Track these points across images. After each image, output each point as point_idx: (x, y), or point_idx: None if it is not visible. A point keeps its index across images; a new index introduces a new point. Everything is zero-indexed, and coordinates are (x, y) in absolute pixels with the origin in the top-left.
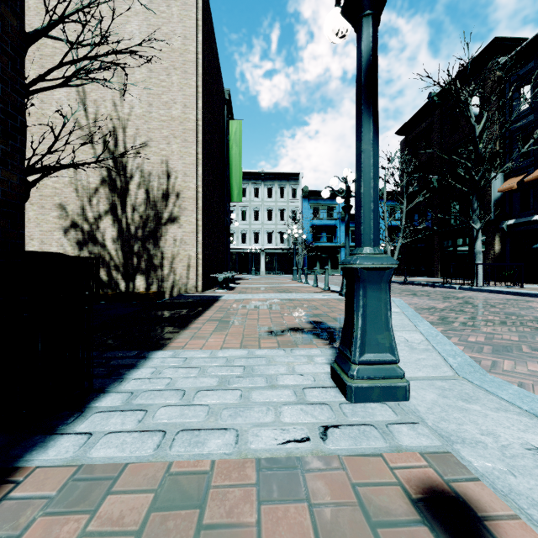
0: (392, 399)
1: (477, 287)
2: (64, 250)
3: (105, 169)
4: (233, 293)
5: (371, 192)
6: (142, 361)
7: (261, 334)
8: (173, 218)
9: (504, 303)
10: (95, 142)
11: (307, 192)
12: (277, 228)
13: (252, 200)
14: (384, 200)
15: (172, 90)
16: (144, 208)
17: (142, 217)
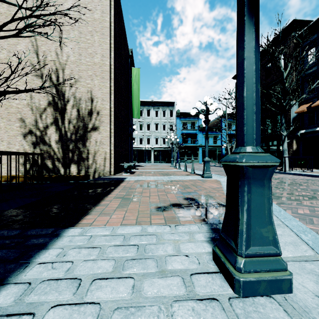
0: (278, 292)
1: (285, 171)
2: (23, 148)
3: (51, 96)
4: (133, 176)
5: (253, 96)
6: (54, 239)
7: (151, 210)
8: (95, 127)
9: (306, 182)
10: (44, 78)
11: (179, 113)
12: (161, 135)
13: (146, 118)
14: (226, 118)
15: (94, 45)
16: (76, 121)
17: (75, 127)
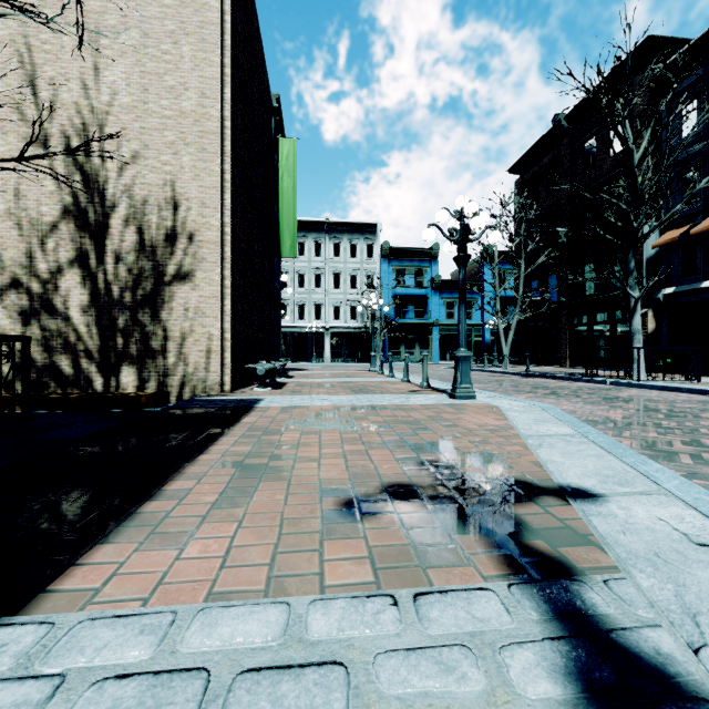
0: None
1: (638, 381)
2: None
3: (69, 192)
4: (280, 395)
5: None
6: None
7: (325, 514)
8: (183, 273)
9: (704, 408)
10: (51, 147)
11: (388, 249)
12: (347, 298)
13: (313, 260)
14: (495, 260)
15: (182, 68)
16: (134, 258)
17: (131, 271)
